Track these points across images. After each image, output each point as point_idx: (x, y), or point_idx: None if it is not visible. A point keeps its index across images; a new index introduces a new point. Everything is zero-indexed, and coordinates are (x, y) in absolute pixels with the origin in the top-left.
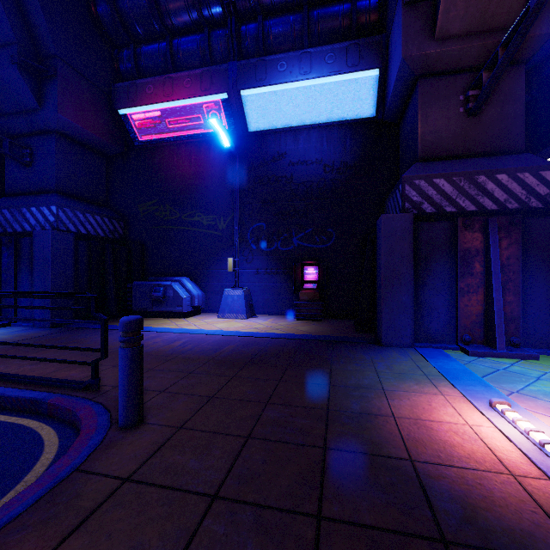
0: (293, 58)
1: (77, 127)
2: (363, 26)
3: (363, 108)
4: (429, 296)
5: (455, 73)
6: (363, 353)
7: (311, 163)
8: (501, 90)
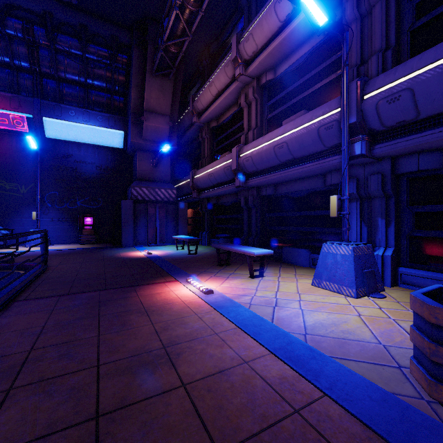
0: (79, 111)
1: None
2: (116, 108)
3: (117, 144)
4: (139, 229)
5: (149, 151)
6: (115, 249)
7: (88, 163)
8: (163, 161)
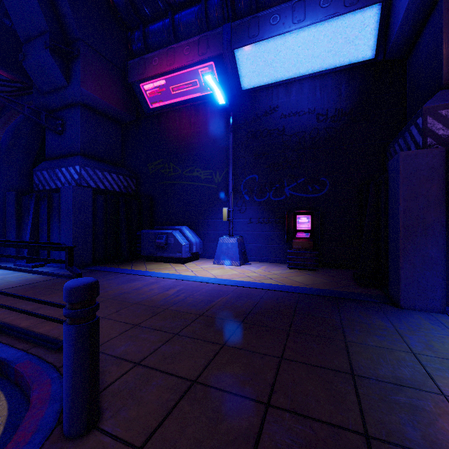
0: (286, 9)
1: (97, 99)
2: None
3: (360, 51)
4: None
5: None
6: (381, 318)
7: (303, 114)
8: None
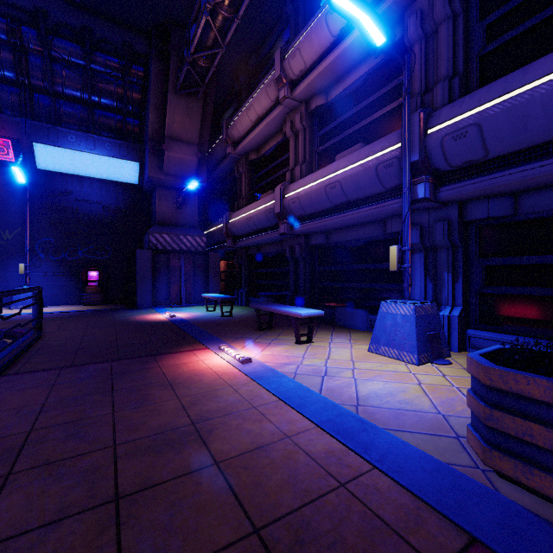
0: (81, 136)
1: None
2: (130, 133)
3: (130, 178)
4: (159, 285)
5: (172, 188)
6: (128, 311)
7: (93, 203)
8: (190, 201)
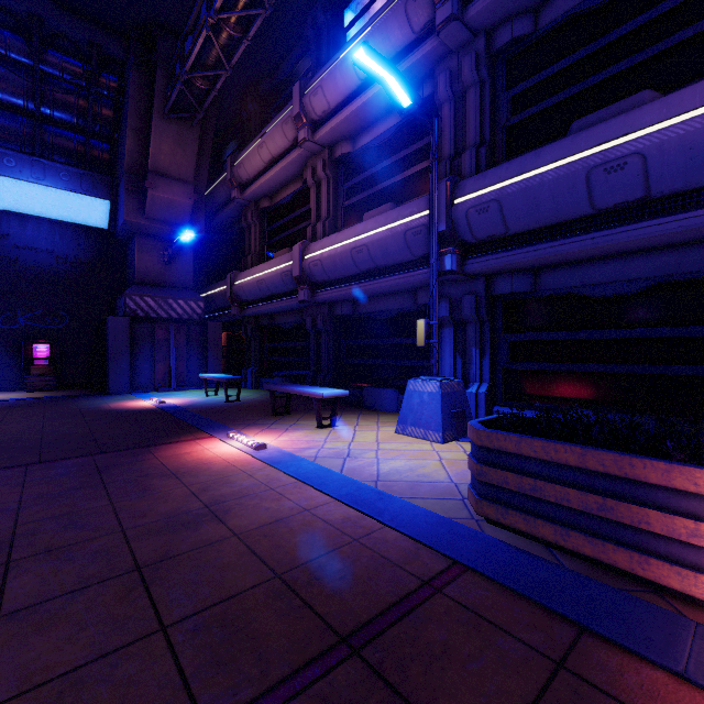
0: (24, 160)
1: None
2: (97, 161)
3: (97, 220)
4: (140, 364)
5: (158, 238)
6: (97, 398)
7: (42, 251)
8: (182, 255)
